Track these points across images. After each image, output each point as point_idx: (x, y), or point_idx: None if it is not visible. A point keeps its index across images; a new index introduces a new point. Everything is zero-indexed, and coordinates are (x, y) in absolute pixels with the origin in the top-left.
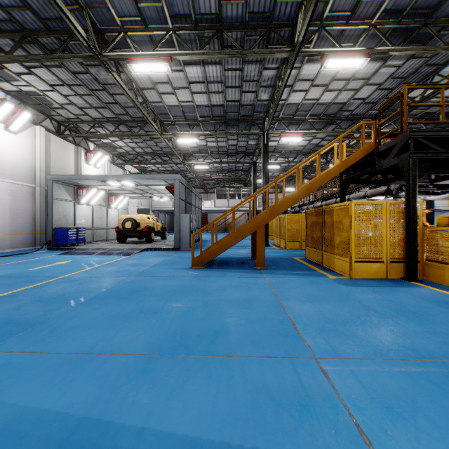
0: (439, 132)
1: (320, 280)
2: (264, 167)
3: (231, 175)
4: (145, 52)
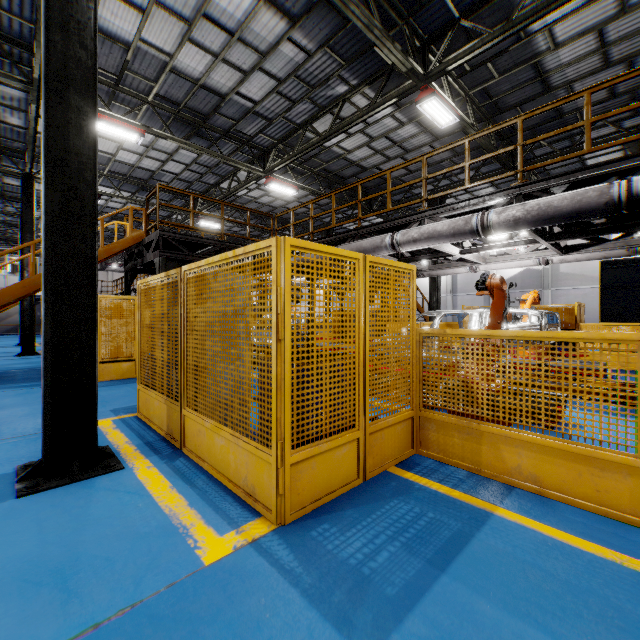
0: (188, 236)
1: None
2: (26, 229)
3: None
4: None
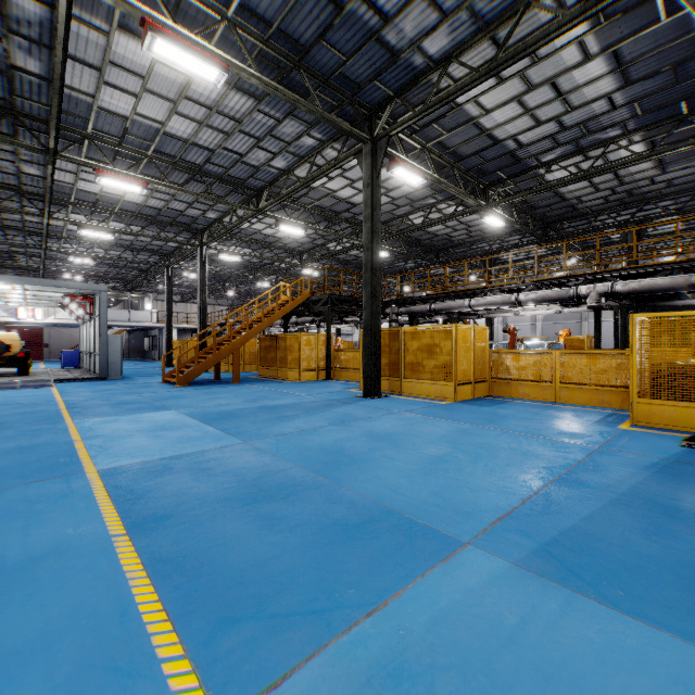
0: (341, 296)
1: (285, 383)
2: (202, 284)
3: (111, 271)
4: (118, 170)
